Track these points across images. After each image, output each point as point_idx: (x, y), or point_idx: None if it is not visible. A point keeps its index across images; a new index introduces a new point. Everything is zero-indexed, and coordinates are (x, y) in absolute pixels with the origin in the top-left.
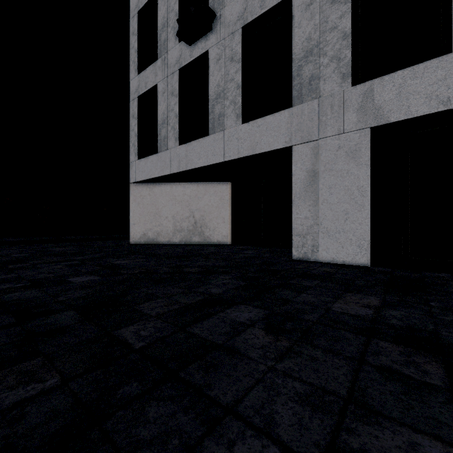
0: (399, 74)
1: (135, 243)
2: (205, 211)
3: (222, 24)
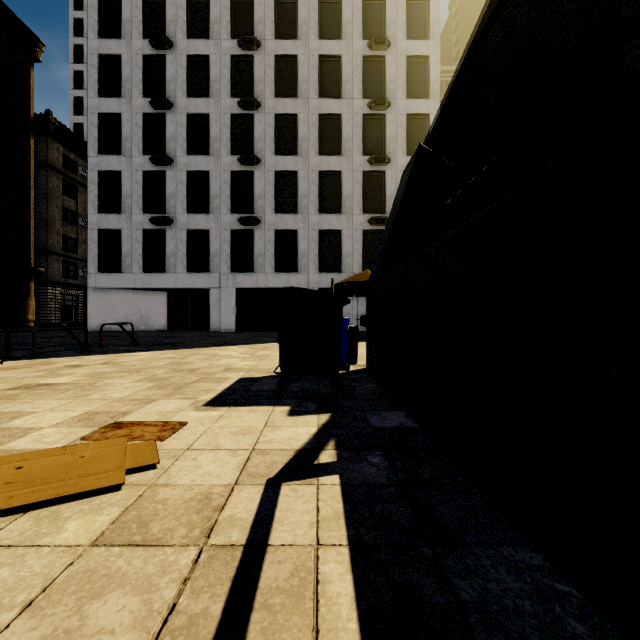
0: (243, 274)
1: (93, 331)
2: (150, 309)
3: (175, 221)
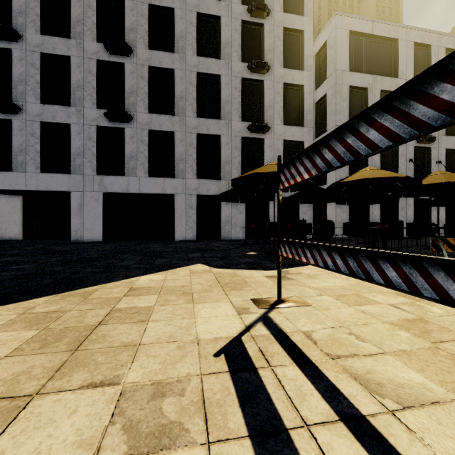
0: (112, 177)
1: None
2: None
3: (24, 111)
